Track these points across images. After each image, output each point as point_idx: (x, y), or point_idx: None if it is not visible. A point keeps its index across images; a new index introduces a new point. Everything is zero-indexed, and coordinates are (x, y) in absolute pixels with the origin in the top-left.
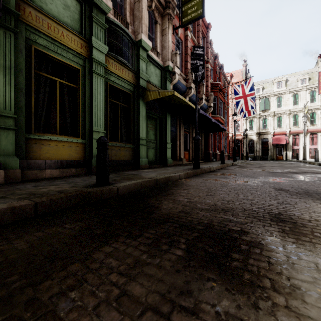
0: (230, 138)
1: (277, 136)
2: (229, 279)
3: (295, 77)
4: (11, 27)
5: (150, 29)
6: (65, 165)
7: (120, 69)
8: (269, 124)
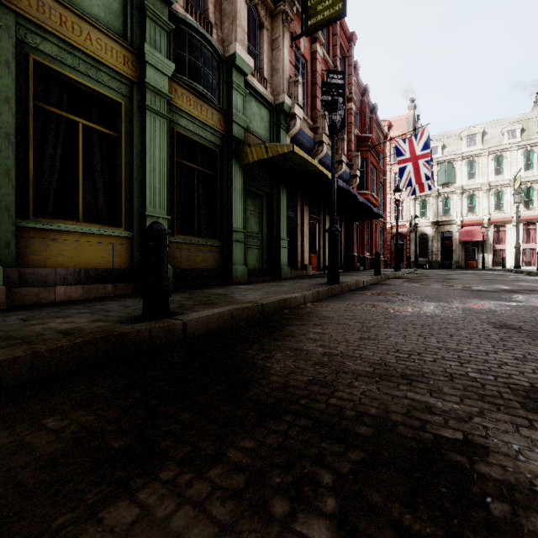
0: (388, 231)
1: (467, 227)
2: None
3: (498, 127)
4: None
5: (250, 39)
6: (94, 277)
7: (197, 106)
8: (454, 208)
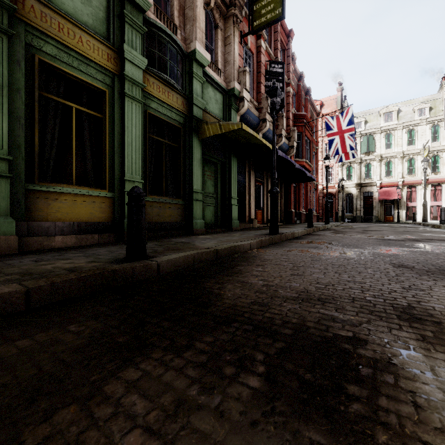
0: (320, 191)
1: (385, 188)
2: (351, 444)
3: (411, 106)
4: (4, 27)
5: (207, 37)
6: (84, 229)
7: (165, 93)
8: (374, 172)
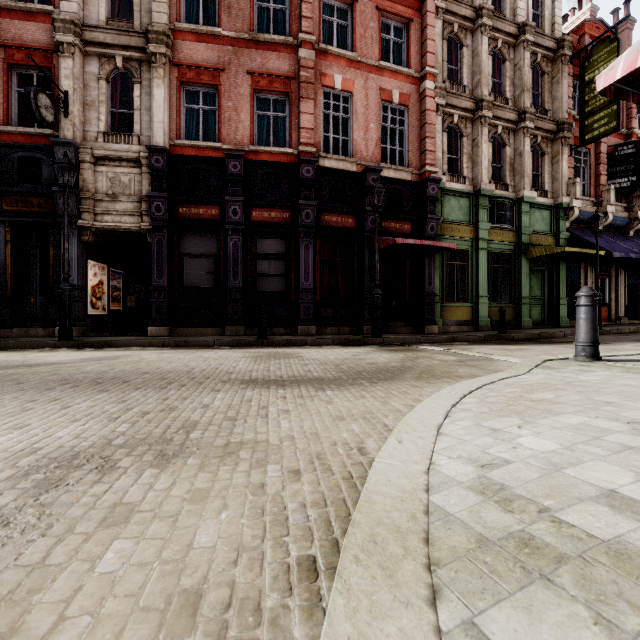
0: None
1: None
2: (552, 343)
3: None
4: None
5: (534, 166)
6: (460, 324)
7: (500, 235)
8: None
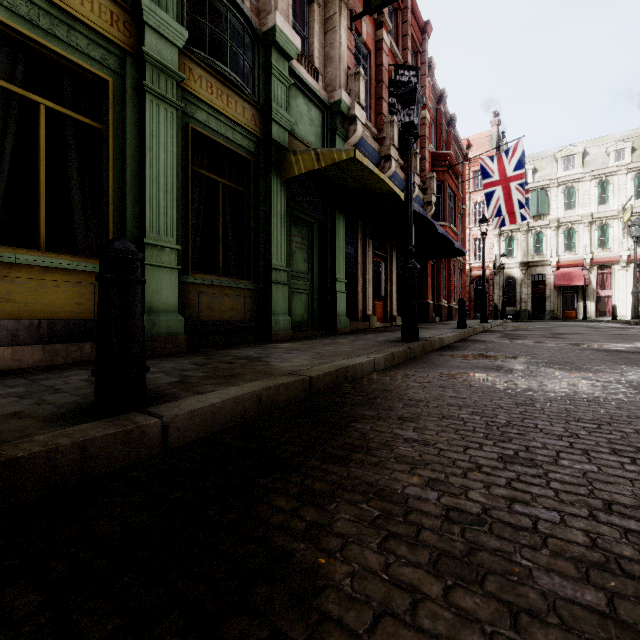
0: (467, 273)
1: (564, 269)
2: None
3: (603, 146)
4: None
5: (297, 16)
6: (63, 333)
7: (222, 96)
8: (548, 245)
